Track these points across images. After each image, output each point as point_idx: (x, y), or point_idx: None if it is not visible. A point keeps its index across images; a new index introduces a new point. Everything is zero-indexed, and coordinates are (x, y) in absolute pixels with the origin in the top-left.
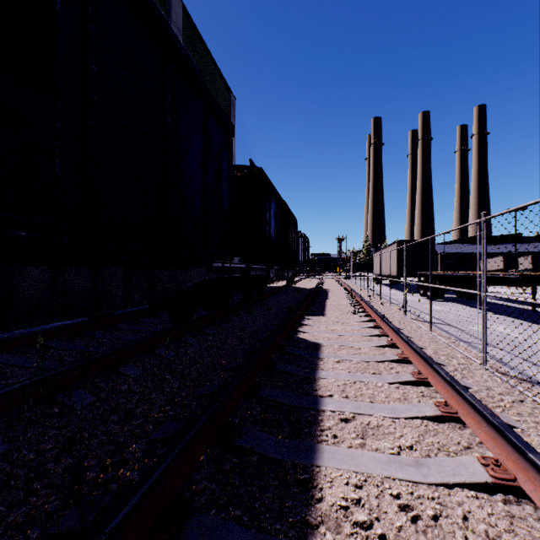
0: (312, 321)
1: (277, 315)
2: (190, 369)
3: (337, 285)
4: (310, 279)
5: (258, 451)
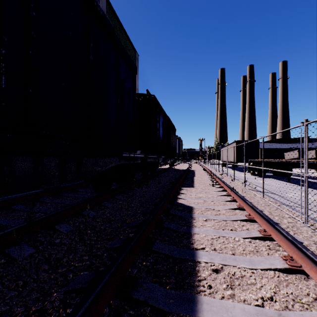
0: (186, 191)
1: (164, 186)
2: (105, 225)
3: (200, 167)
4: (183, 164)
5: (150, 304)
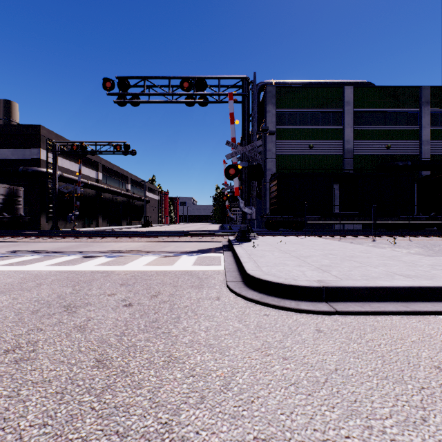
0: None
1: None
2: None
3: None
4: None
5: None
